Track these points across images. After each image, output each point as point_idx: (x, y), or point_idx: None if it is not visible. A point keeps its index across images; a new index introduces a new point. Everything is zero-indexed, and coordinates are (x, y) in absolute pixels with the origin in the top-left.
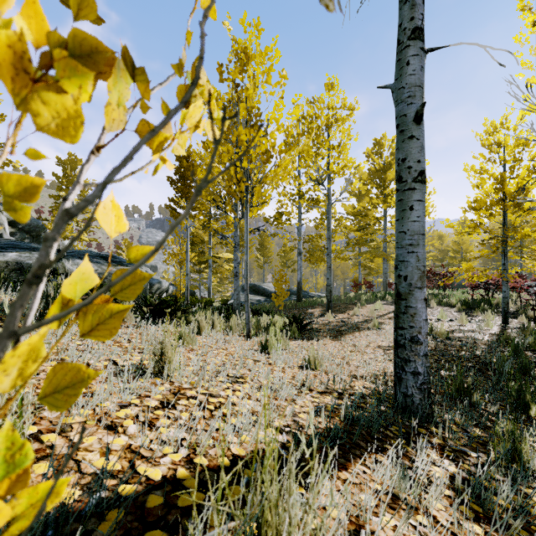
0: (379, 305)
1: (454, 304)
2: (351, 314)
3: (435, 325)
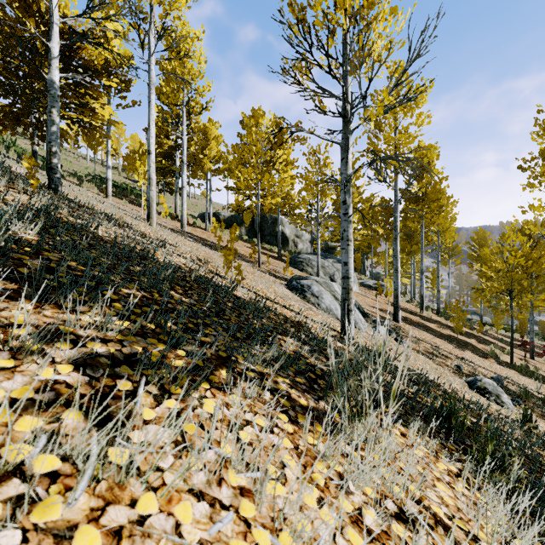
0: None
1: None
2: None
3: None
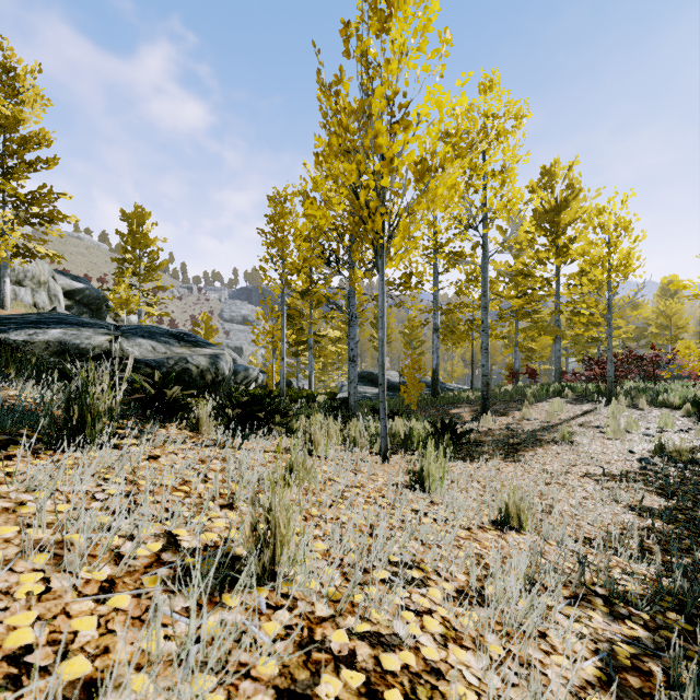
0: (559, 404)
1: (677, 404)
2: (518, 417)
3: (668, 439)
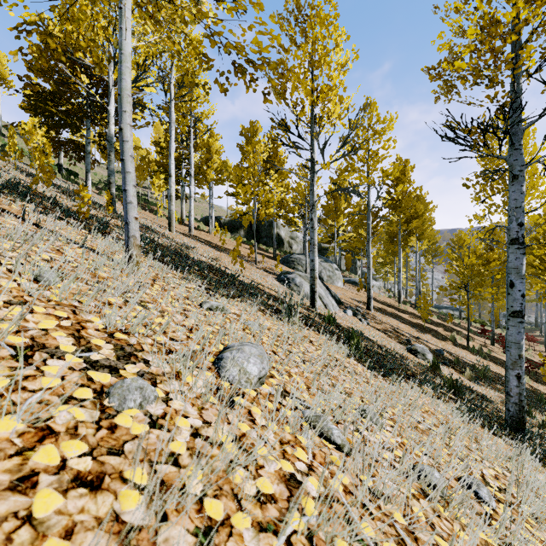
0: None
1: None
2: None
3: None
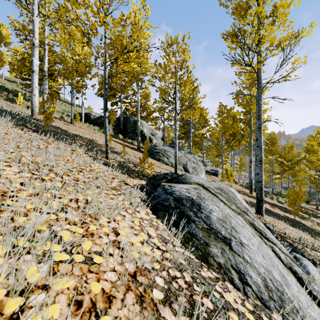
0: None
1: None
2: None
3: None
